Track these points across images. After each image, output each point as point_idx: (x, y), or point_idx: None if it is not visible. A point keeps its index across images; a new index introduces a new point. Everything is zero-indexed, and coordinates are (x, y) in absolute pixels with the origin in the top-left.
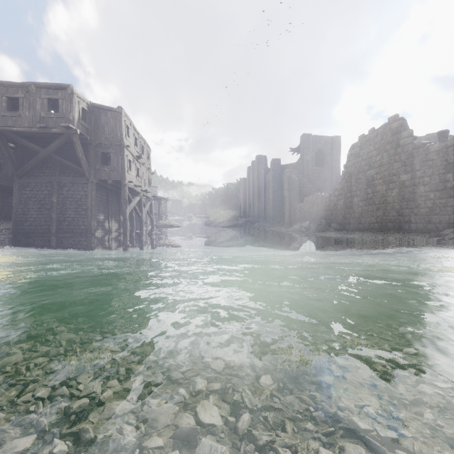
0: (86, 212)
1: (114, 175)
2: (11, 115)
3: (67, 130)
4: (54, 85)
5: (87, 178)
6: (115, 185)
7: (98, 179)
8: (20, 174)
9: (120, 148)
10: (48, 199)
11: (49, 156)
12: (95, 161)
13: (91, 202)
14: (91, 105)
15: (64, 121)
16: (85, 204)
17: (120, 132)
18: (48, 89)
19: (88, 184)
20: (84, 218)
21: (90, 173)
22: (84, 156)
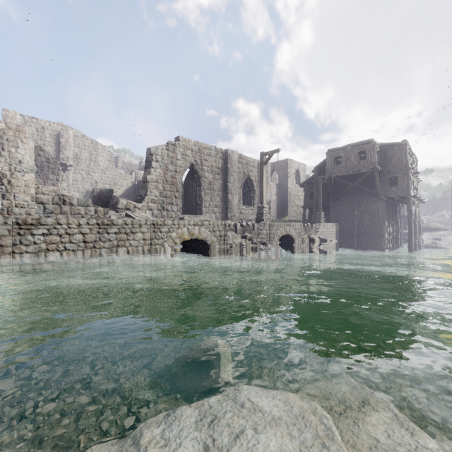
0: (377, 221)
1: (400, 193)
2: (336, 167)
3: (371, 170)
4: (362, 142)
5: (379, 197)
6: (399, 200)
7: (387, 197)
8: (335, 199)
9: (405, 172)
10: (351, 213)
11: (354, 186)
12: (384, 184)
13: (382, 214)
14: (380, 145)
15: (369, 164)
16: (377, 215)
17: (406, 159)
18: (358, 146)
19: (379, 201)
20: (376, 225)
21: (381, 193)
22: (379, 183)
